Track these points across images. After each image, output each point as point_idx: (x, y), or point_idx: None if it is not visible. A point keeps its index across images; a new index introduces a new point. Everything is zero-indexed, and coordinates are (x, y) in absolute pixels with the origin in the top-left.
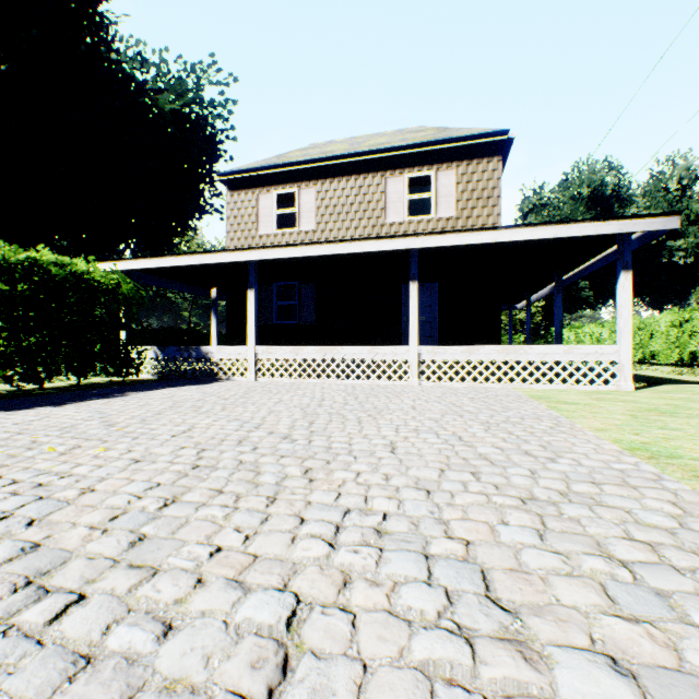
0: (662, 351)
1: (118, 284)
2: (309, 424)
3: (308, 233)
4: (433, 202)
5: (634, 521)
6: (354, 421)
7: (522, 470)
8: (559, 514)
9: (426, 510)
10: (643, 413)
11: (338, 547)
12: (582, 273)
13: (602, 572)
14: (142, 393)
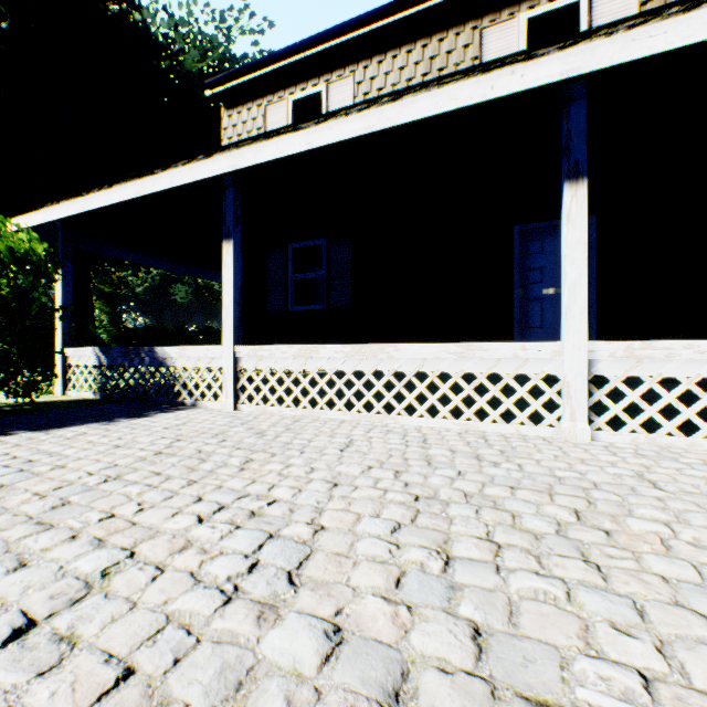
0: None
1: None
2: None
3: None
4: None
5: None
6: None
7: None
8: None
9: None
10: None
11: None
12: None
13: None
14: None
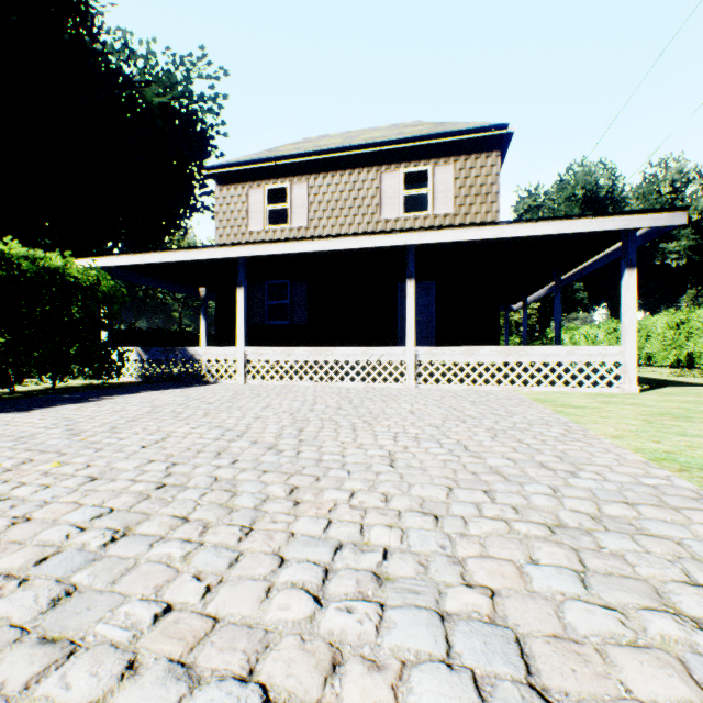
0: (658, 352)
1: (97, 281)
2: (298, 431)
3: (300, 229)
4: (430, 198)
5: (691, 557)
6: (348, 427)
7: (542, 487)
8: (599, 548)
9: (436, 544)
10: (656, 417)
11: (325, 603)
12: (582, 273)
13: (676, 640)
14: (120, 397)
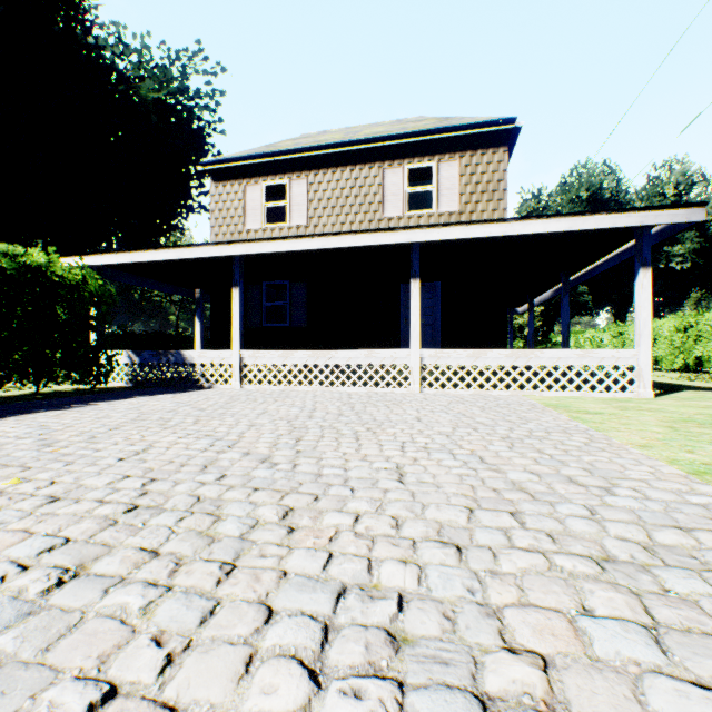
0: (666, 356)
1: (83, 280)
2: (296, 441)
3: (300, 228)
4: (434, 195)
5: None
6: (350, 436)
7: (576, 507)
8: (665, 592)
9: (462, 587)
10: (681, 424)
11: (324, 683)
12: (591, 273)
13: None
14: (106, 403)
